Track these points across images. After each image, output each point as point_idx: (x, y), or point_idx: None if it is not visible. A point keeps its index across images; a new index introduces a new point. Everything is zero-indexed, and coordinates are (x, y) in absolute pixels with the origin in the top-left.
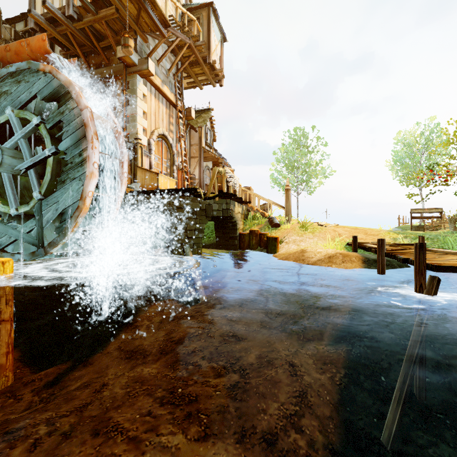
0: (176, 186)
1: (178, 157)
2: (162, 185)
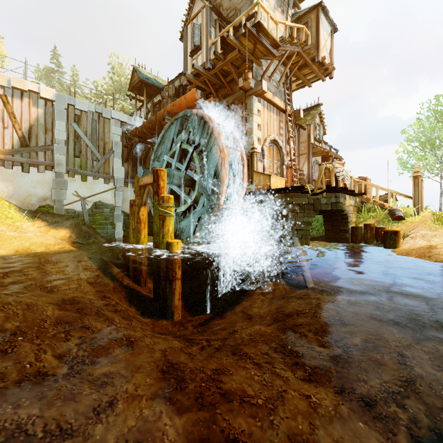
0: (285, 183)
1: (287, 157)
2: (273, 184)
